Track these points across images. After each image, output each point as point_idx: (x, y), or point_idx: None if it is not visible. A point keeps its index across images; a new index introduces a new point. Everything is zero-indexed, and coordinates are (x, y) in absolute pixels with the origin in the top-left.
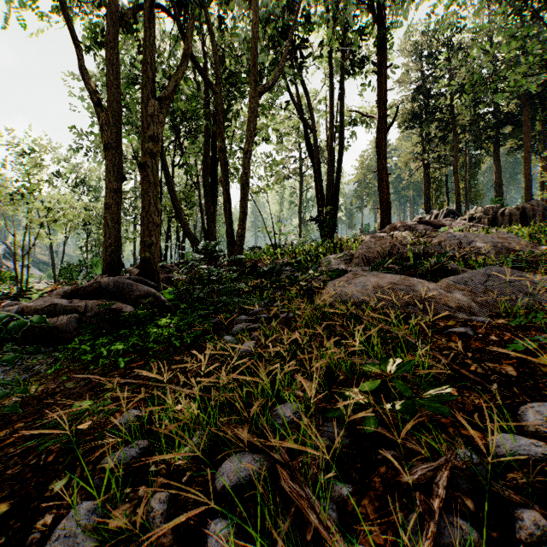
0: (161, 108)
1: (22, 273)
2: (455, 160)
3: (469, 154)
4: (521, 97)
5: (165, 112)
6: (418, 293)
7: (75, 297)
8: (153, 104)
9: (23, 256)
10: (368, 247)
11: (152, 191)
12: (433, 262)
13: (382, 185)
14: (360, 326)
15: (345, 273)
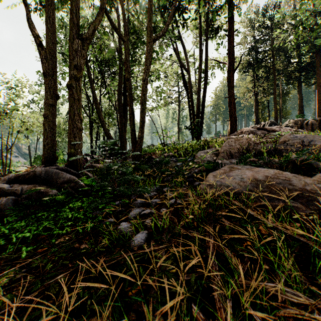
0: (83, 46)
1: (6, 161)
2: (274, 91)
3: (282, 88)
4: (316, 52)
5: (86, 49)
6: (296, 187)
7: (17, 182)
8: (77, 43)
9: (7, 151)
10: (230, 145)
11: (76, 105)
12: (293, 157)
13: (231, 105)
14: (267, 239)
15: (217, 165)
